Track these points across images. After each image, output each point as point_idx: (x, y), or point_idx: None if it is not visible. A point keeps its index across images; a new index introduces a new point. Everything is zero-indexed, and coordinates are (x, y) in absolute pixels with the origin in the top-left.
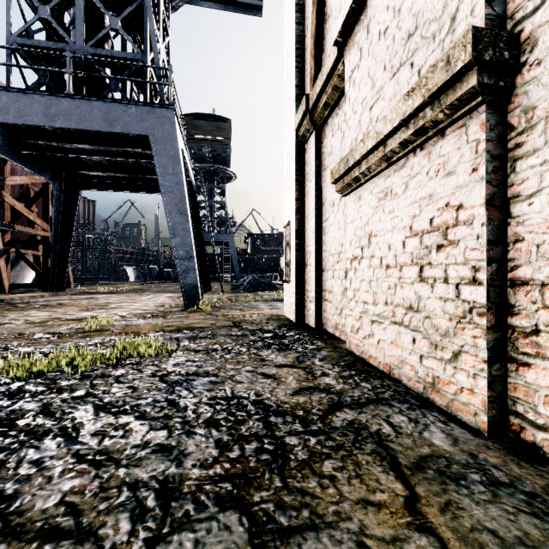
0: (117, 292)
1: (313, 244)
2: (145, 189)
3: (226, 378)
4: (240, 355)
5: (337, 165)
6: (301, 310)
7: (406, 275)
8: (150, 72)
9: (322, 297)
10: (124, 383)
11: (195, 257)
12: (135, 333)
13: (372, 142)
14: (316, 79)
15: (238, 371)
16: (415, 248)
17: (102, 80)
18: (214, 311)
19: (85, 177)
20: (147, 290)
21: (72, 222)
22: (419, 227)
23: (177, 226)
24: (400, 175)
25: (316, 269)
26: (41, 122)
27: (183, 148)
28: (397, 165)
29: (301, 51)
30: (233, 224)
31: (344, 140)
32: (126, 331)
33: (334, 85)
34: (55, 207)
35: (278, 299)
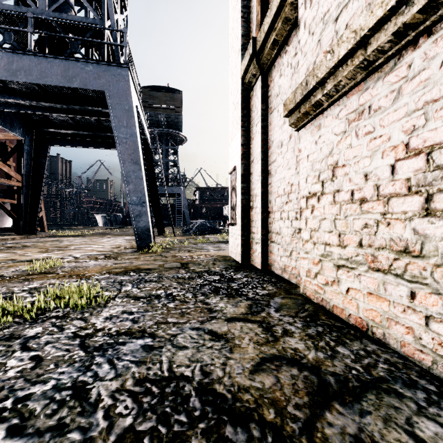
0: (83, 236)
1: (259, 187)
2: (106, 145)
3: (165, 340)
4: (185, 304)
5: (292, 93)
6: (247, 251)
7: (397, 209)
8: (108, 37)
9: (269, 239)
10: (30, 351)
11: (147, 203)
12: (79, 275)
13: (347, 46)
14: (262, 23)
15: (180, 328)
16: (416, 171)
17: (65, 45)
18: (164, 252)
19: (53, 135)
20: (109, 233)
21: (42, 174)
22: (425, 142)
23: (130, 174)
24: (386, 82)
25: (263, 211)
26: (3, 76)
27: (137, 105)
28: (381, 71)
29: (247, 2)
30: (185, 179)
31: (295, 75)
32: (71, 273)
33: (284, 17)
34: (26, 160)
35: (223, 241)
